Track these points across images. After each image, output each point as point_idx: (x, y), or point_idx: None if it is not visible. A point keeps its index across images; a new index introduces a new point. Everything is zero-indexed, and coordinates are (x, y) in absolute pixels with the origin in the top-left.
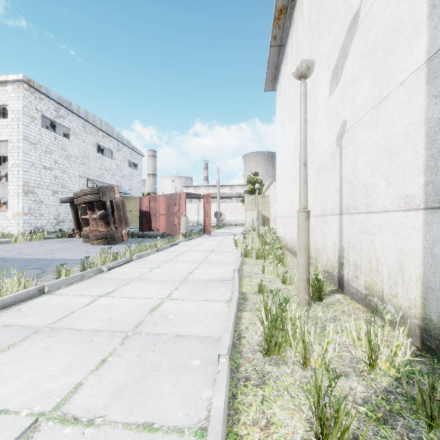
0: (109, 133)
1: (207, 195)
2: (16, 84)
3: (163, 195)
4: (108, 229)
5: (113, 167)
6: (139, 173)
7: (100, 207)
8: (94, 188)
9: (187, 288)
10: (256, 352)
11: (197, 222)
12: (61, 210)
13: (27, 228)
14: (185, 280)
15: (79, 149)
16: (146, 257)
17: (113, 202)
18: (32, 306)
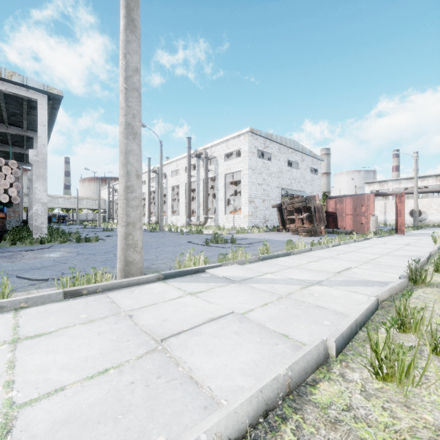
0: (296, 149)
1: (399, 195)
2: (245, 134)
3: (350, 197)
4: (311, 226)
5: (298, 176)
6: (318, 177)
7: (305, 210)
8: (303, 198)
9: (389, 257)
10: (431, 272)
11: (383, 222)
12: (266, 212)
13: (250, 225)
14: (386, 254)
15: (276, 167)
16: (348, 244)
17: (314, 207)
18: (313, 253)
